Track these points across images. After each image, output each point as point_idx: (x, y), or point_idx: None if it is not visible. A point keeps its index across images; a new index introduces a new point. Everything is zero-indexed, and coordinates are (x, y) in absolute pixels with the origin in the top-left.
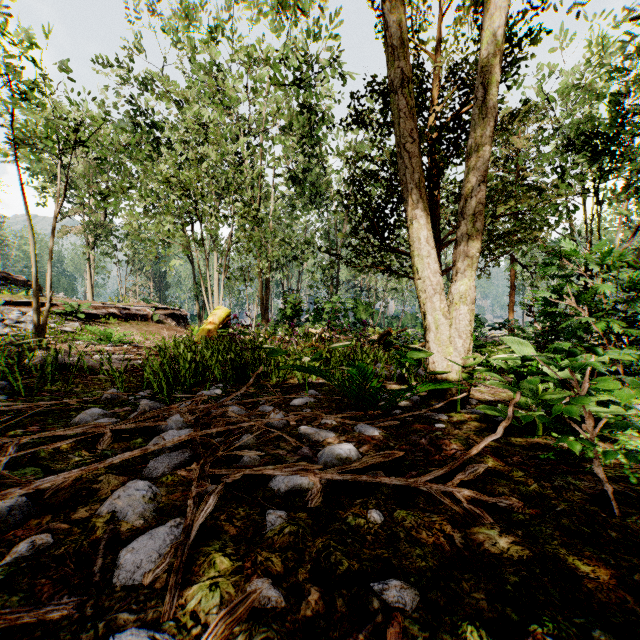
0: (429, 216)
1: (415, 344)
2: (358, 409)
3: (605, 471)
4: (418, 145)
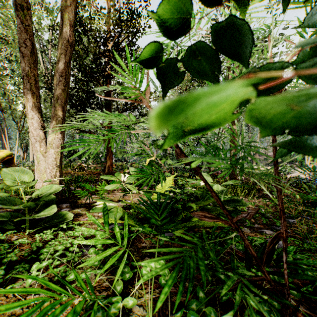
0: (35, 94)
1: (125, 170)
2: None
3: None
4: (31, 50)
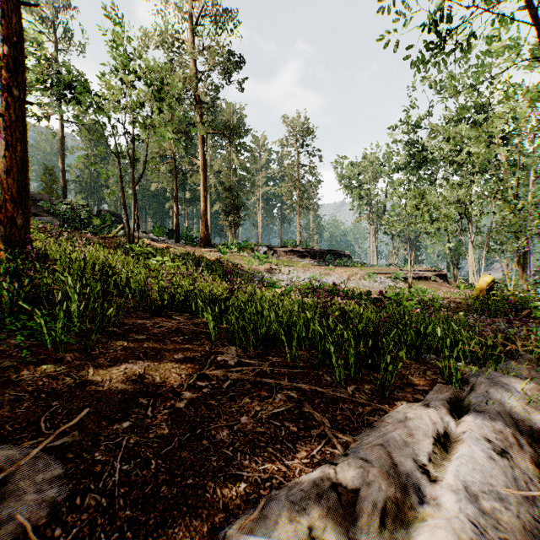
0: None
1: None
2: None
3: None
4: None
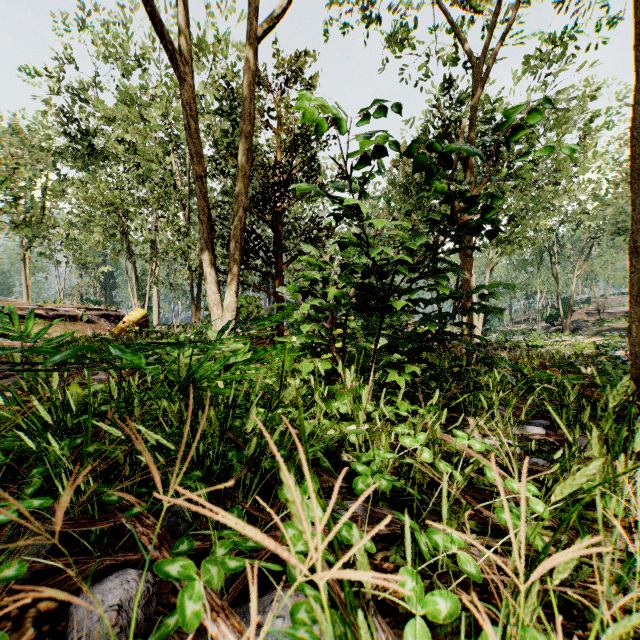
0: (212, 259)
1: None
2: None
3: None
4: (208, 216)
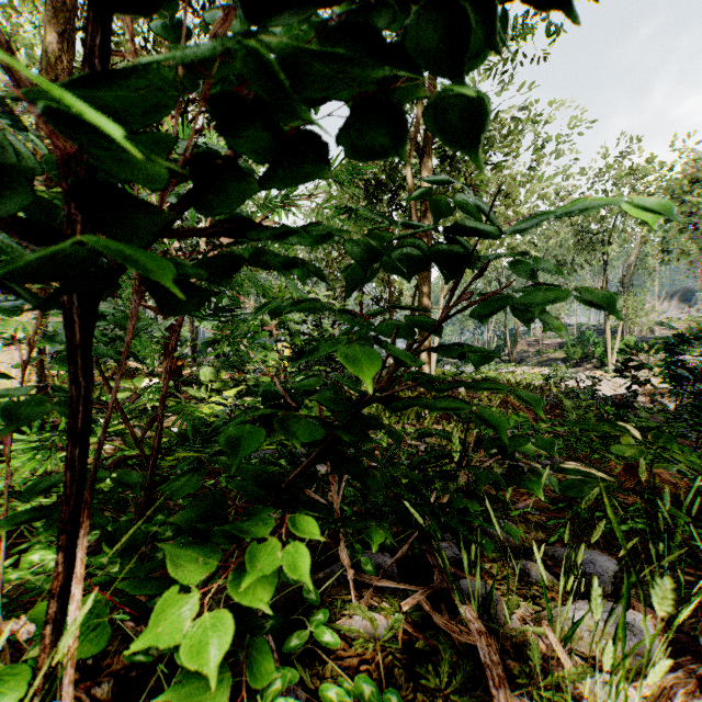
0: None
1: (221, 376)
2: None
3: None
4: None
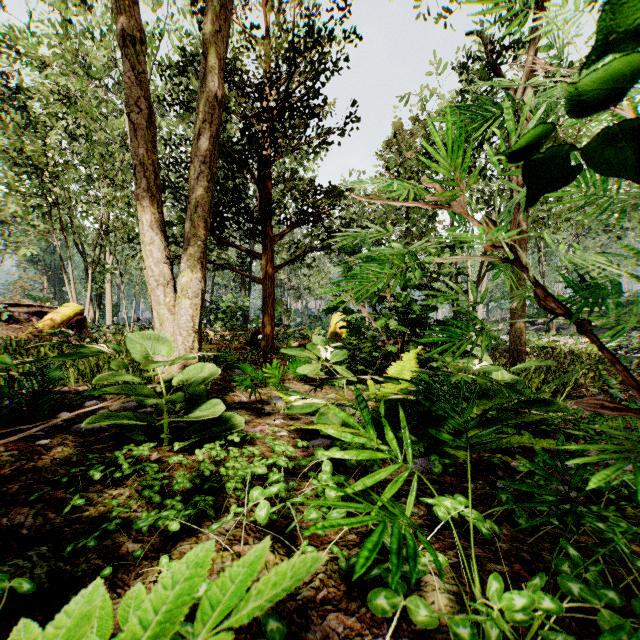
0: (155, 198)
1: (290, 343)
2: (13, 423)
3: (83, 496)
4: (148, 117)
